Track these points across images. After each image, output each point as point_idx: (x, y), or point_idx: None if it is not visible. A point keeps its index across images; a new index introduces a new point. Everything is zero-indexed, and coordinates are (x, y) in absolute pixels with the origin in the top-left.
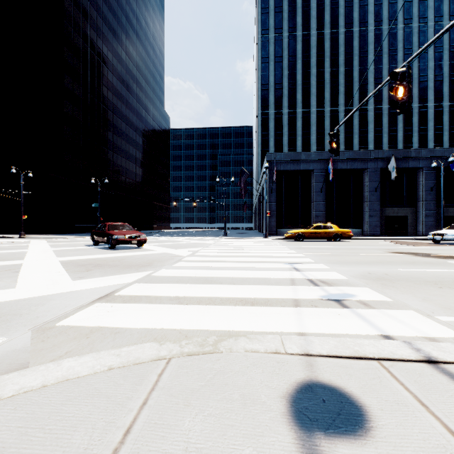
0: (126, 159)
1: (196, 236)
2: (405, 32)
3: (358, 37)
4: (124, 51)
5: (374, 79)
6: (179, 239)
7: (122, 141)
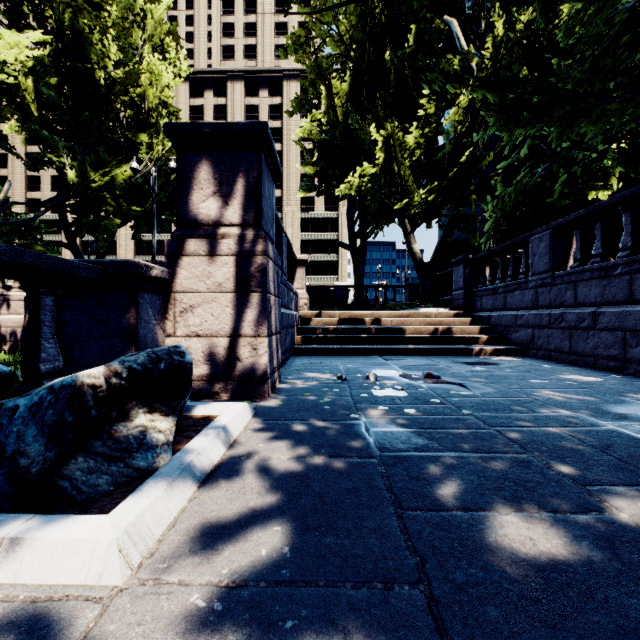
0: None
1: None
2: None
3: None
4: None
5: None
6: None
7: None
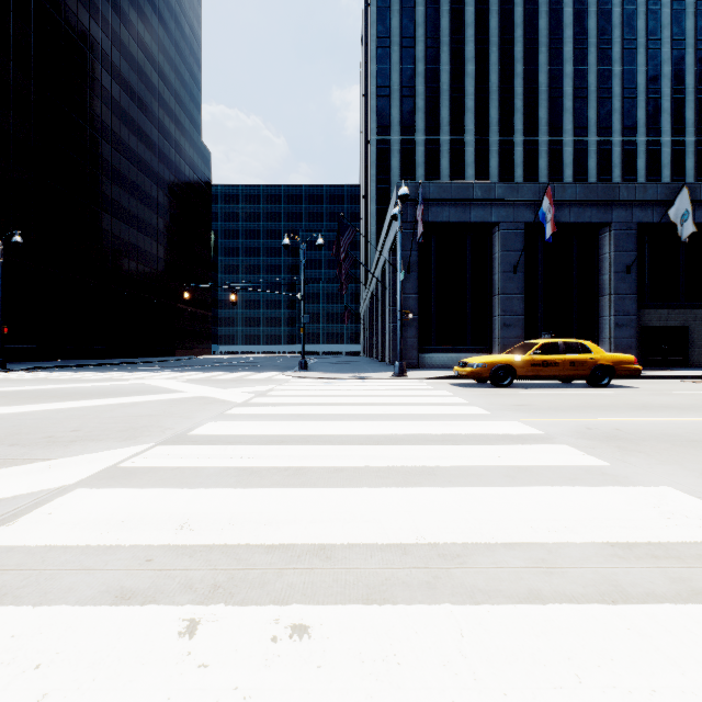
0: (113, 216)
1: (235, 370)
2: (625, 10)
3: (547, 14)
4: (108, 1)
5: (573, 88)
6: (172, 381)
7: (102, 179)
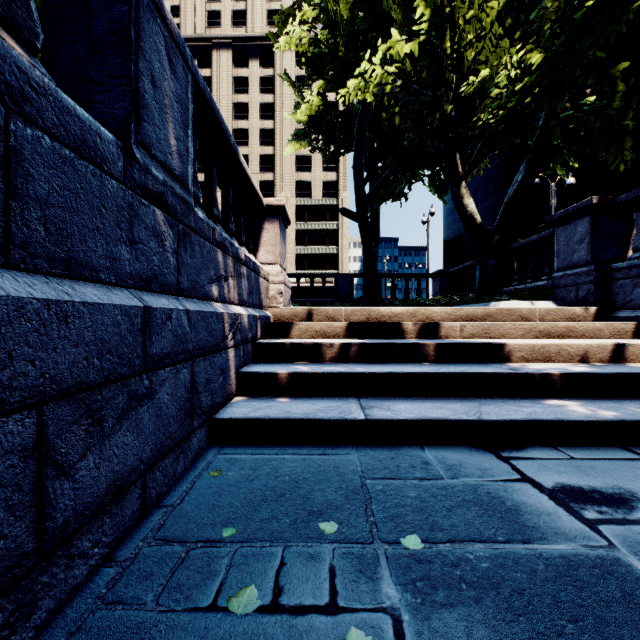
0: None
1: None
2: None
3: None
4: None
5: None
6: None
7: None
